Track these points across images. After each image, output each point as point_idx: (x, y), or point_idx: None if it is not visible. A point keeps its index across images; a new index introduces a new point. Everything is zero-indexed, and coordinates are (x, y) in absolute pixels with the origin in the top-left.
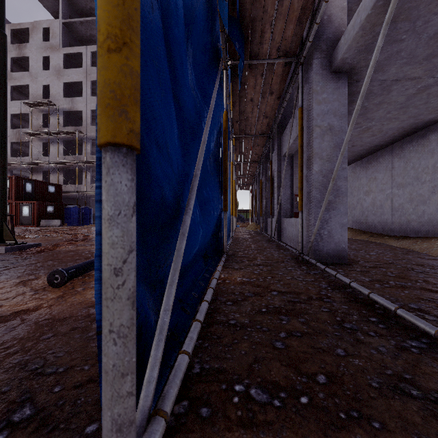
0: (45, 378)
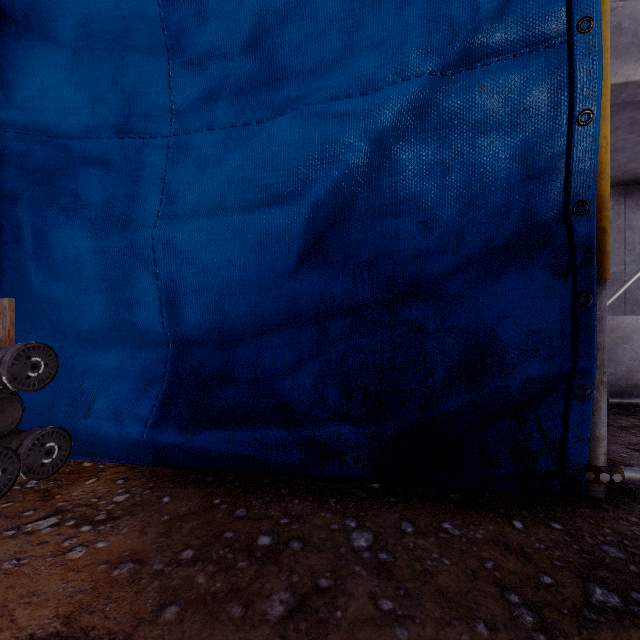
0: (546, 610)
